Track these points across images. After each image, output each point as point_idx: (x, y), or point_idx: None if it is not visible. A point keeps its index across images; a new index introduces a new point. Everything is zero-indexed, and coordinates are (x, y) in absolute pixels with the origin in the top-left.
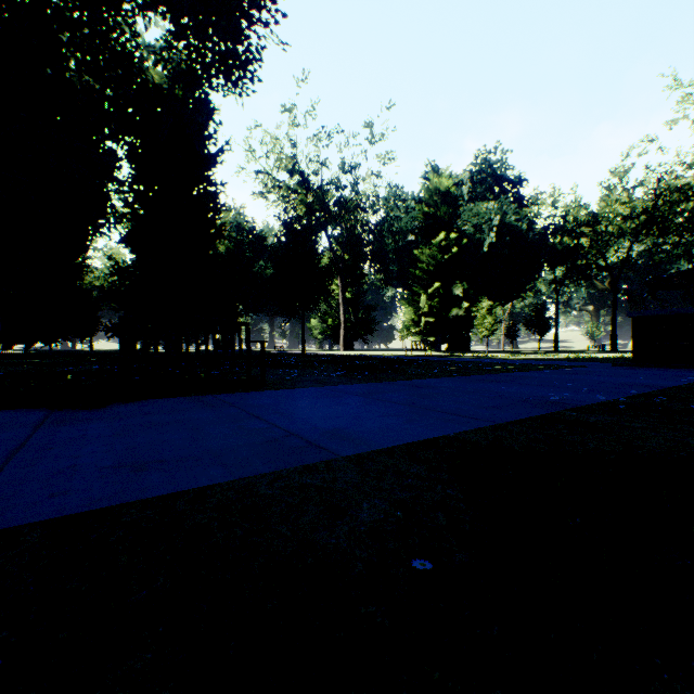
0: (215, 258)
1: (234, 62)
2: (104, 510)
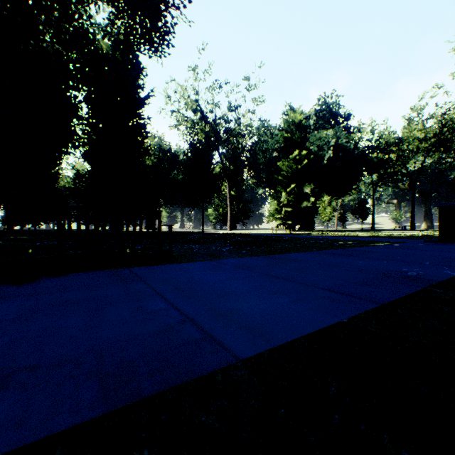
0: (143, 168)
1: (156, 33)
2: None
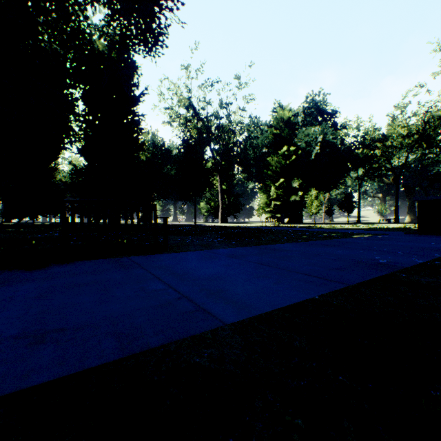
0: (138, 163)
1: (150, 34)
2: None
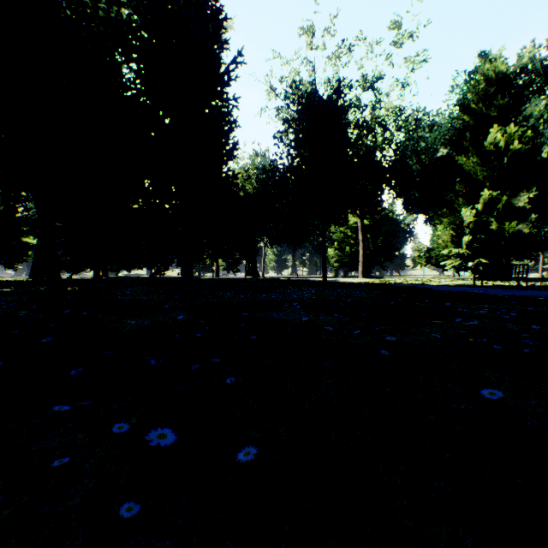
0: (226, 178)
1: None
2: None
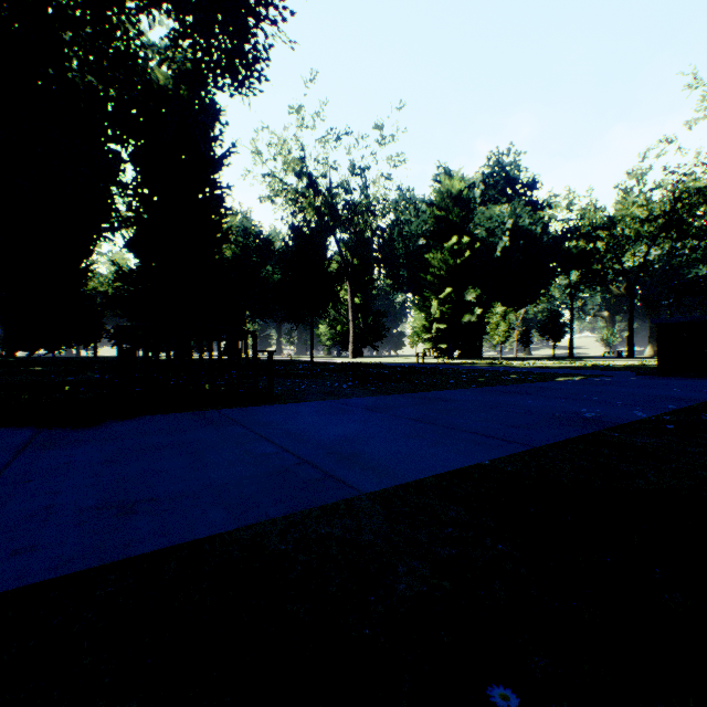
0: (221, 263)
1: (241, 61)
2: (75, 576)
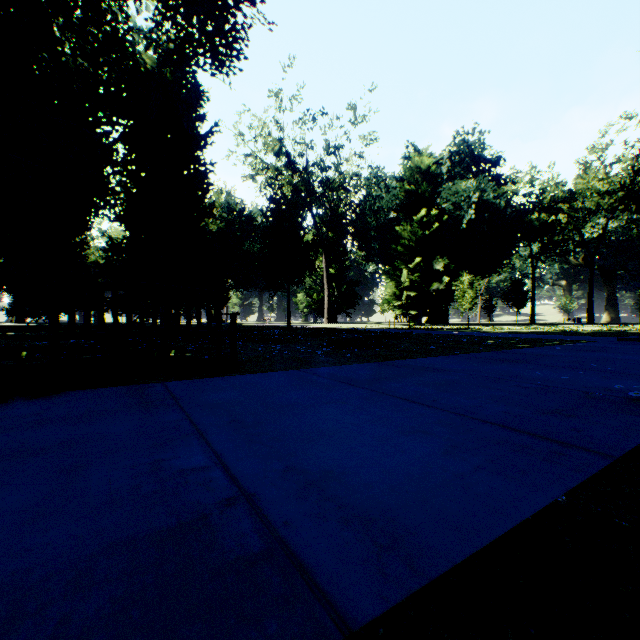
0: (204, 235)
1: (221, 39)
2: None
